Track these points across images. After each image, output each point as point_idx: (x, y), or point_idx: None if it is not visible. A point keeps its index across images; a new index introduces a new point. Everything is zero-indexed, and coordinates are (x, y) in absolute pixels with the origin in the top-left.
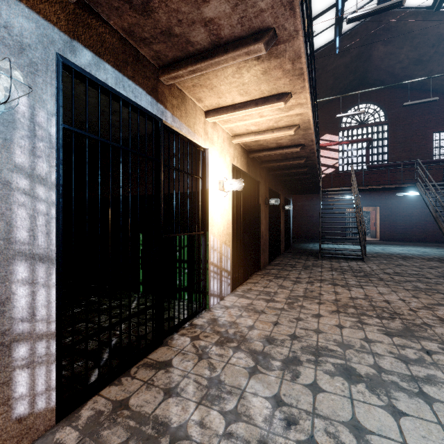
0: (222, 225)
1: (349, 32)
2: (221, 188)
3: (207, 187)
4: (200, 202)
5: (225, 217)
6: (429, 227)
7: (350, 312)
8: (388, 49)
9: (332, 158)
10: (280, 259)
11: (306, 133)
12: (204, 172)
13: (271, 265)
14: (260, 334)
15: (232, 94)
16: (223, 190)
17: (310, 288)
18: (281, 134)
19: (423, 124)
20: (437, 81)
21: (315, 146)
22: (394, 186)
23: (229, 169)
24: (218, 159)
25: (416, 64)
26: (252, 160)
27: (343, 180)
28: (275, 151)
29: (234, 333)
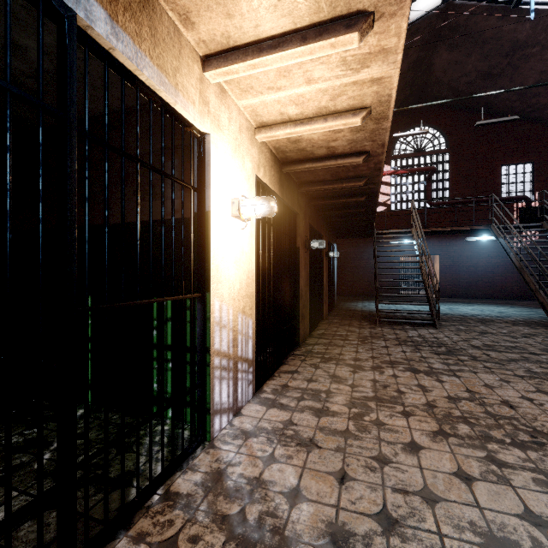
0: (237, 279)
1: (409, 27)
2: (236, 212)
3: (206, 208)
4: (191, 236)
5: (243, 266)
6: (496, 280)
7: (464, 434)
8: (454, 57)
9: (383, 193)
10: (324, 327)
11: (377, 128)
12: (201, 178)
13: (313, 337)
14: (315, 519)
15: (255, 4)
16: (240, 216)
17: (380, 379)
18: (339, 123)
19: (490, 155)
20: (507, 102)
21: (384, 157)
22: (464, 228)
23: (251, 183)
24: (229, 160)
25: (485, 79)
26: (287, 178)
27: (397, 222)
28: (323, 162)
29: (258, 519)
